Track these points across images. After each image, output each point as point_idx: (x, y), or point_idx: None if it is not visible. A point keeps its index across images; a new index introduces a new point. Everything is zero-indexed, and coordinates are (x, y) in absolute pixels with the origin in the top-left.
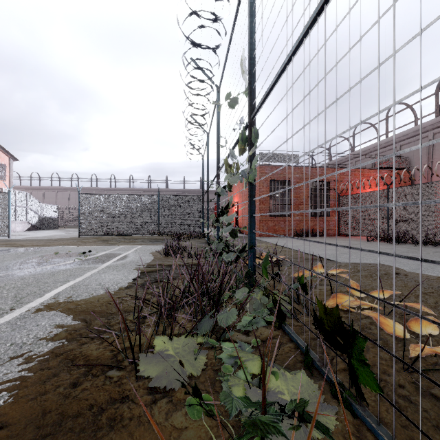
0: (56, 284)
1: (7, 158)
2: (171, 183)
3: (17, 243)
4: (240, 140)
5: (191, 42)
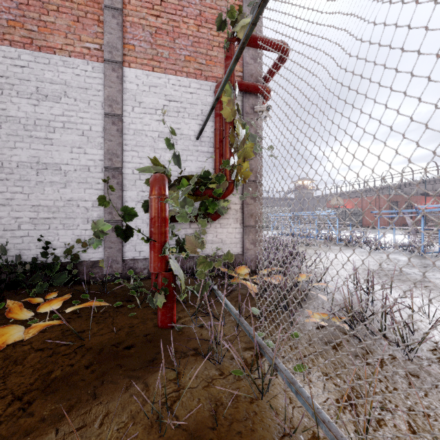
0: None
1: None
2: None
3: None
4: None
5: None
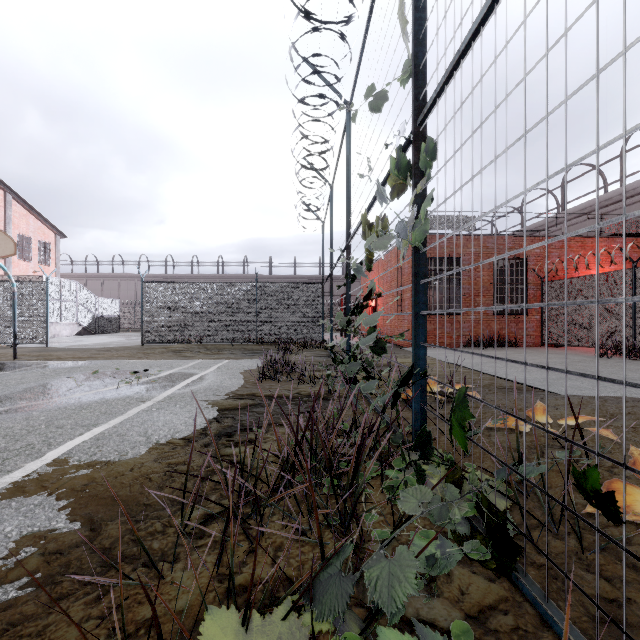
0: (75, 430)
1: (52, 234)
2: (277, 266)
3: (54, 354)
4: (395, 172)
5: (303, 12)
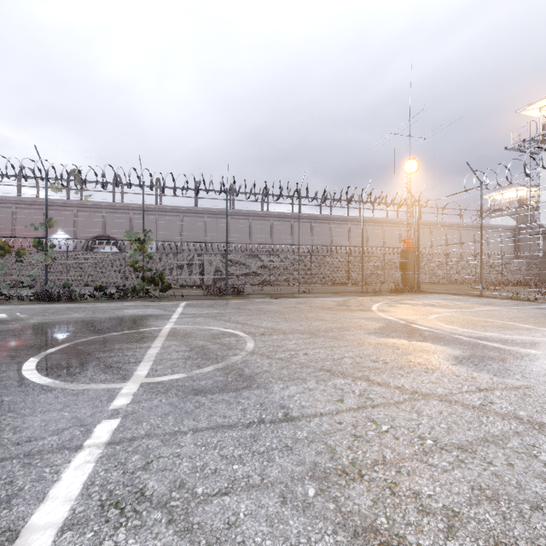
0: None
1: None
2: None
3: None
4: (38, 243)
5: None
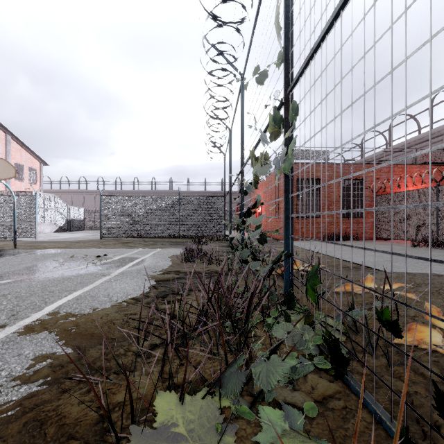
0: (62, 293)
1: (38, 163)
2: (192, 185)
3: (41, 245)
4: (272, 123)
5: (212, 16)
